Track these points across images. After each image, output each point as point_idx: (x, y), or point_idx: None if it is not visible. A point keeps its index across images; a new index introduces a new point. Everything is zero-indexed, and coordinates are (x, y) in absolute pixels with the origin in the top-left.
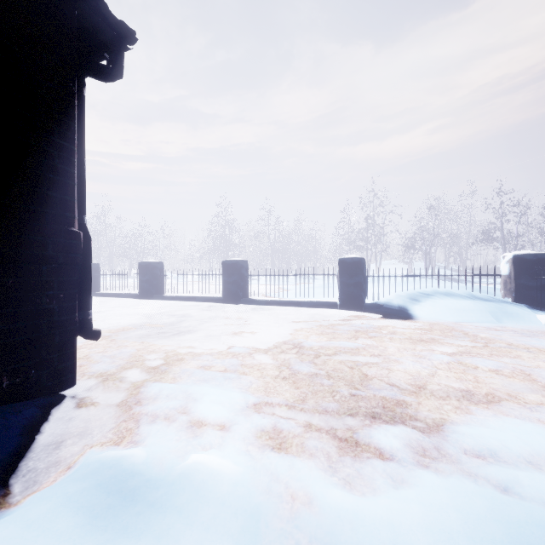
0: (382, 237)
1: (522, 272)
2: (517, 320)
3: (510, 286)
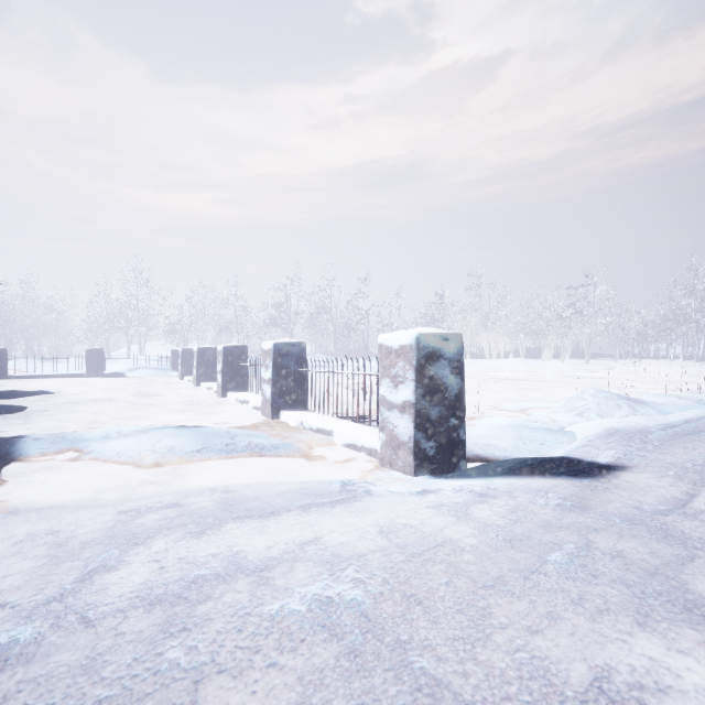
0: (147, 318)
1: (175, 357)
2: (167, 375)
3: (171, 362)
